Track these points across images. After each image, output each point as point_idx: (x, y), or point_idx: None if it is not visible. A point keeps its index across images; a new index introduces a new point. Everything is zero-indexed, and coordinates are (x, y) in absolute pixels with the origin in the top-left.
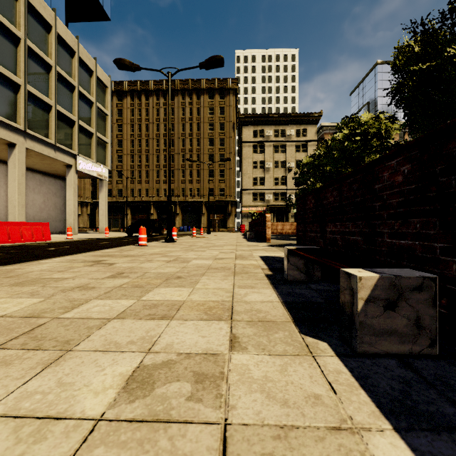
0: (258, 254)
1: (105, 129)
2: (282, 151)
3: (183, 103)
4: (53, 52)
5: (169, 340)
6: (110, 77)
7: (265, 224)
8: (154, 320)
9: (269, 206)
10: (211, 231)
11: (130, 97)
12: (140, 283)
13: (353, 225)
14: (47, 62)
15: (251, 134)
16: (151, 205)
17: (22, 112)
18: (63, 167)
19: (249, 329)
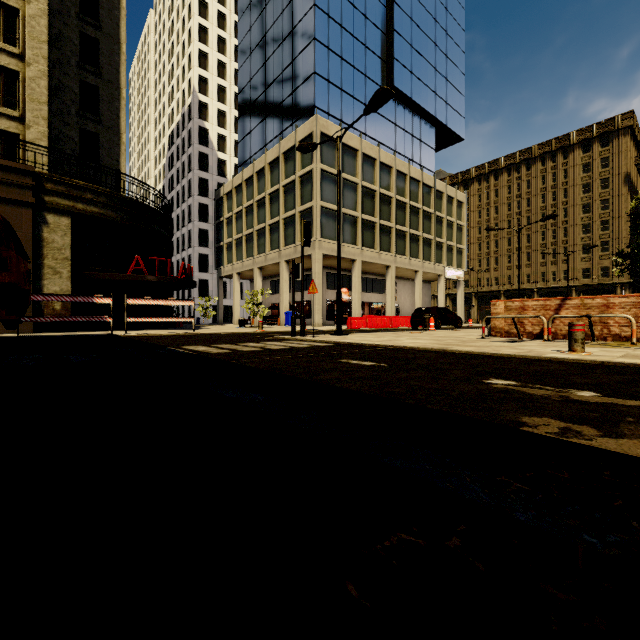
0: None
1: (461, 238)
2: None
3: (543, 170)
4: (433, 204)
5: None
6: (465, 193)
7: None
8: None
9: None
10: None
11: (477, 182)
12: None
13: None
14: (431, 213)
15: None
16: (501, 295)
17: (421, 252)
18: (434, 276)
19: None
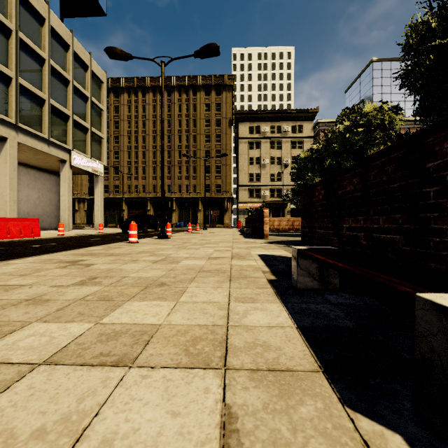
0: (257, 253)
1: (101, 124)
2: (278, 147)
3: (179, 100)
4: (46, 45)
5: (111, 427)
6: (105, 72)
7: (263, 220)
8: (103, 367)
9: (265, 202)
10: (207, 227)
11: (127, 93)
12: (110, 294)
13: (386, 219)
14: (40, 55)
15: (247, 130)
16: (148, 201)
17: (14, 106)
18: (57, 163)
19: (254, 392)
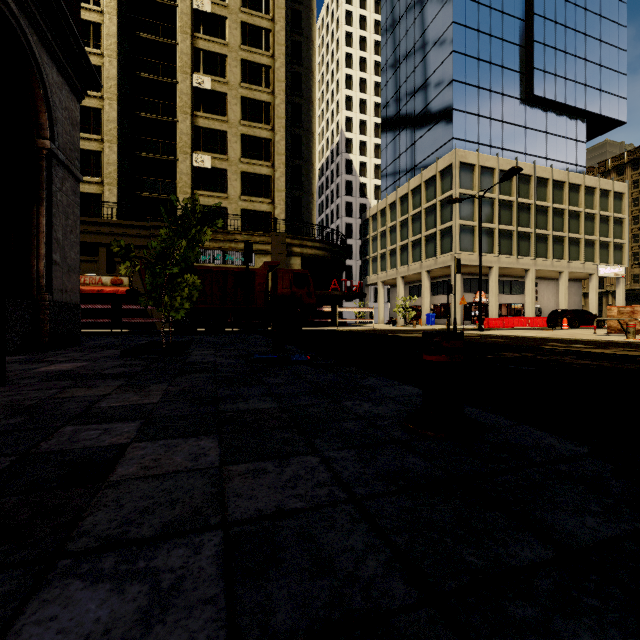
0: None
1: (621, 231)
2: None
3: None
4: (582, 202)
5: None
6: (626, 182)
7: None
8: None
9: None
10: None
11: None
12: None
13: None
14: (578, 211)
15: None
16: None
17: (566, 252)
18: (585, 275)
19: None
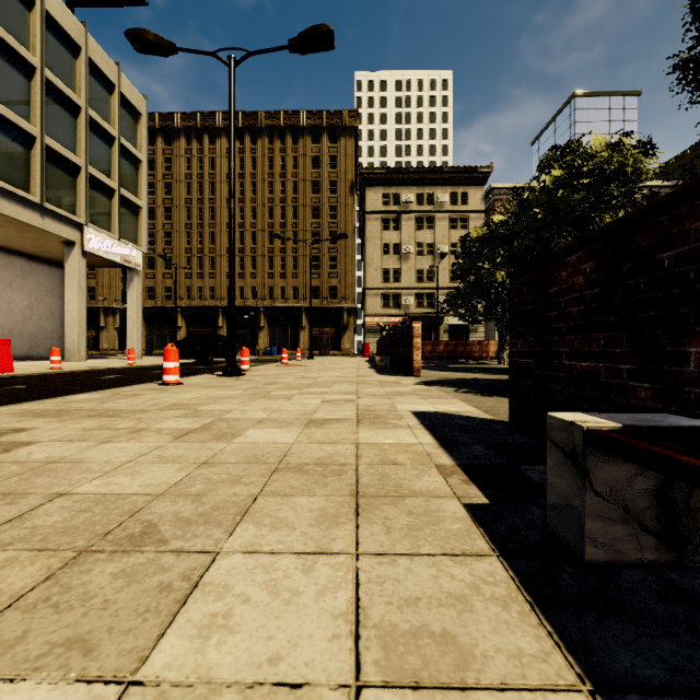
0: (409, 407)
1: (137, 184)
2: (429, 227)
3: (271, 150)
4: (37, 43)
5: None
6: (145, 97)
7: (411, 342)
8: None
9: (409, 315)
10: (315, 354)
11: (185, 138)
12: None
13: None
14: (26, 59)
15: (379, 200)
16: (219, 313)
17: None
18: (60, 246)
19: None
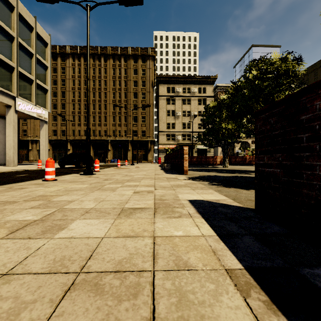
0: (186, 197)
1: (46, 78)
2: (188, 103)
3: (114, 65)
4: None
5: None
6: (49, 35)
7: (182, 157)
8: None
9: (179, 144)
10: (135, 162)
11: (72, 58)
12: None
13: None
14: None
15: (165, 90)
16: None
17: None
18: (3, 108)
19: None
